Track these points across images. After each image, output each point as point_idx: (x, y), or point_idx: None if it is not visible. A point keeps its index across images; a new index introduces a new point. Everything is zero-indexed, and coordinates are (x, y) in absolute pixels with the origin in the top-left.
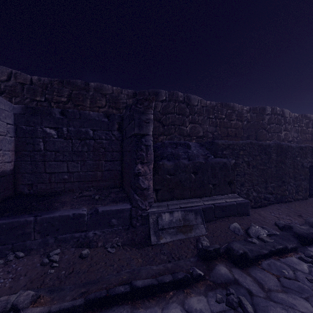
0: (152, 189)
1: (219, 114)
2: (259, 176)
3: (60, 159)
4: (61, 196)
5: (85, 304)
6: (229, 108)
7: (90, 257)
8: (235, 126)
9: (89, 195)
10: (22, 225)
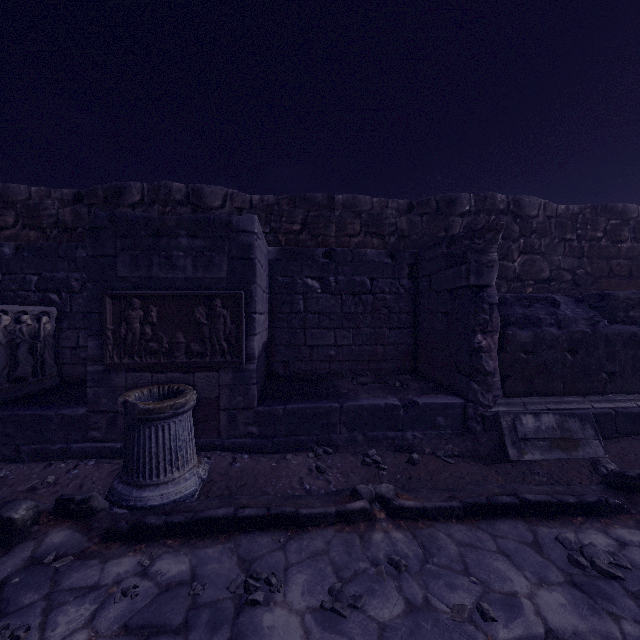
0: (499, 375)
1: (588, 231)
2: None
3: (325, 325)
4: (334, 381)
5: (464, 508)
6: (614, 216)
7: (421, 464)
8: (629, 255)
9: (367, 383)
10: (326, 412)
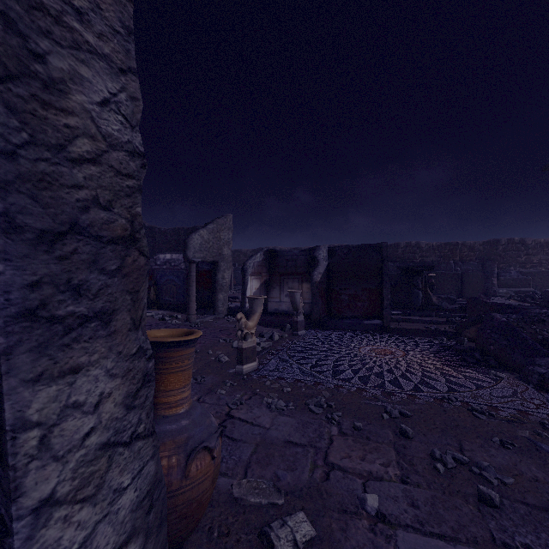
0: (496, 284)
1: None
2: (548, 283)
3: None
4: None
5: None
6: None
7: None
8: None
9: None
10: None
